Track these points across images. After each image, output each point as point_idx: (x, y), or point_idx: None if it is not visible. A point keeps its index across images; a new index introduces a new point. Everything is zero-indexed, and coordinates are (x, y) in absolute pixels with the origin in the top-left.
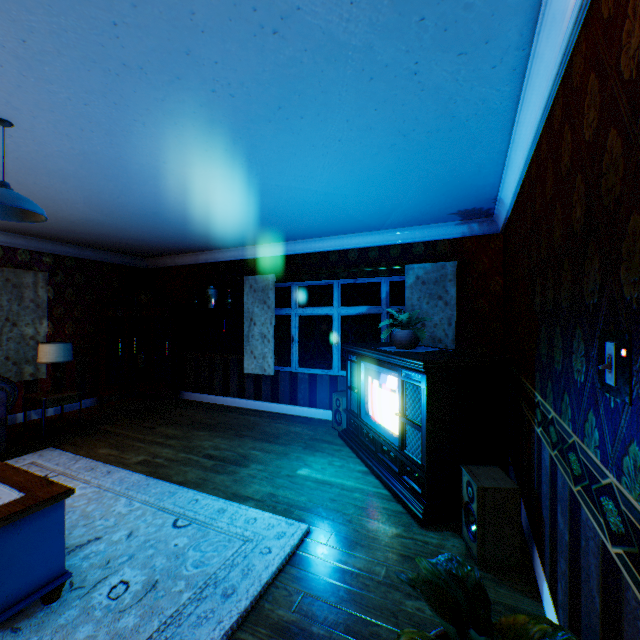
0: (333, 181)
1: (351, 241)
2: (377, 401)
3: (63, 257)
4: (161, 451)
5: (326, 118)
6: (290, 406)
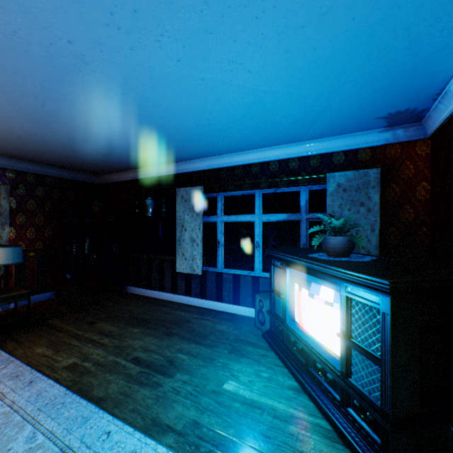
0: (264, 69)
1: (272, 153)
2: (307, 311)
3: (25, 173)
4: (92, 352)
5: None
6: (216, 302)
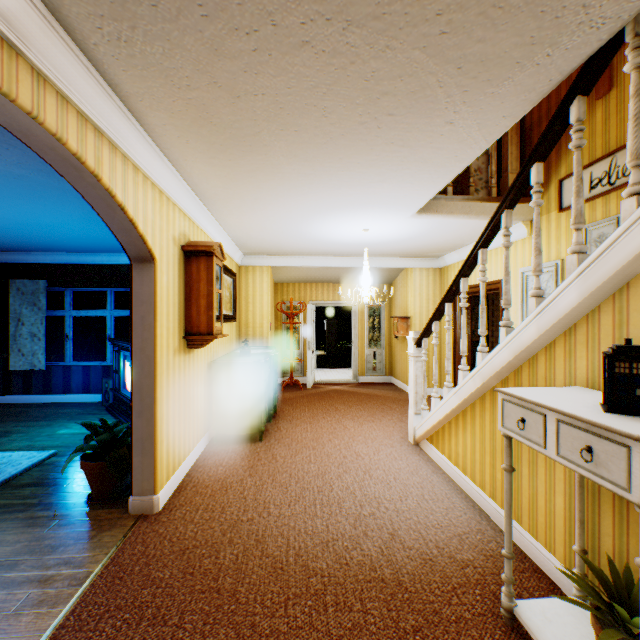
0: (85, 226)
1: (122, 259)
2: (129, 376)
3: None
4: None
5: (64, 204)
6: (64, 395)
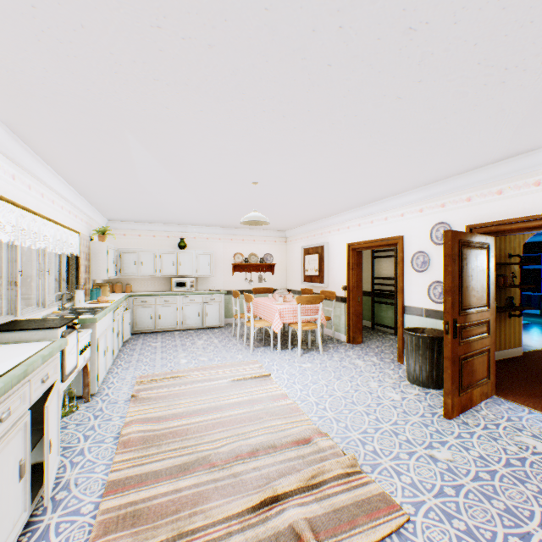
0: None
1: None
2: None
3: None
4: None
5: None
6: None
